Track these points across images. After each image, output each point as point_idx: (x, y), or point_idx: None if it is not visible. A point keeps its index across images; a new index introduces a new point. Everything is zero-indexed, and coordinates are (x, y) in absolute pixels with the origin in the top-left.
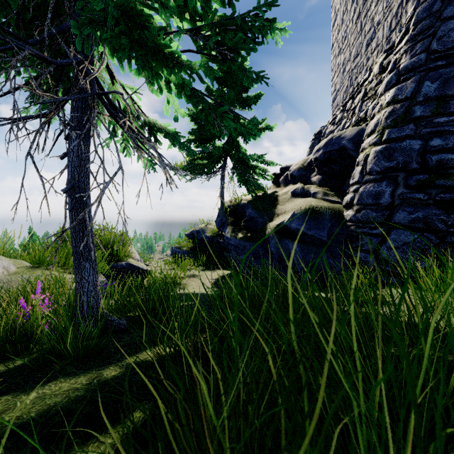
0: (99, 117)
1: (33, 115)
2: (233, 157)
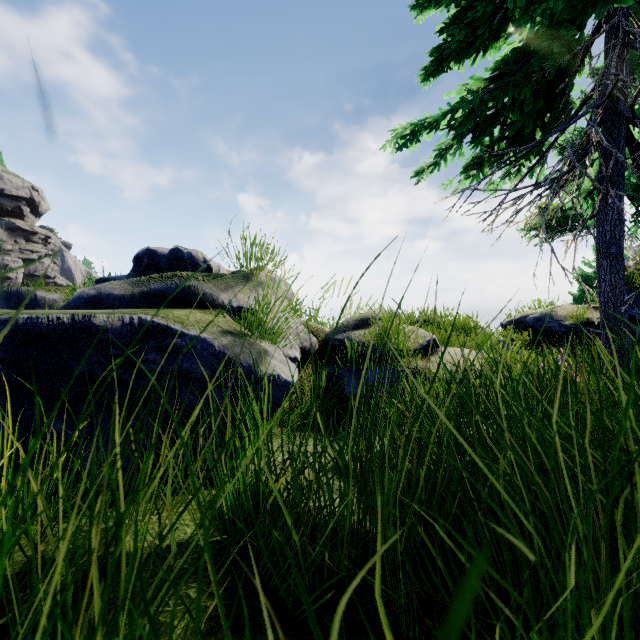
0: (518, 173)
1: (552, 180)
2: (636, 197)
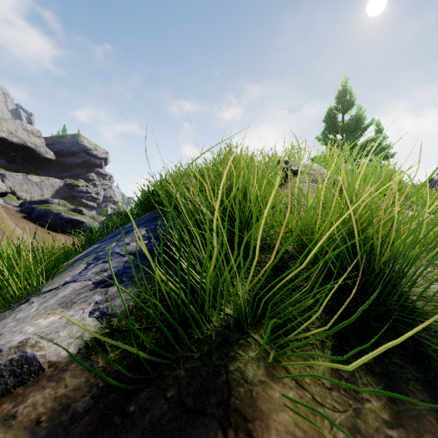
0: None
1: None
2: None
